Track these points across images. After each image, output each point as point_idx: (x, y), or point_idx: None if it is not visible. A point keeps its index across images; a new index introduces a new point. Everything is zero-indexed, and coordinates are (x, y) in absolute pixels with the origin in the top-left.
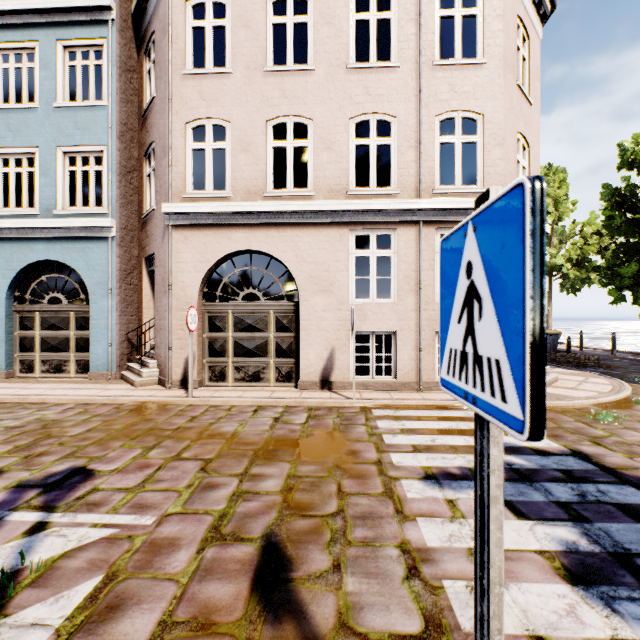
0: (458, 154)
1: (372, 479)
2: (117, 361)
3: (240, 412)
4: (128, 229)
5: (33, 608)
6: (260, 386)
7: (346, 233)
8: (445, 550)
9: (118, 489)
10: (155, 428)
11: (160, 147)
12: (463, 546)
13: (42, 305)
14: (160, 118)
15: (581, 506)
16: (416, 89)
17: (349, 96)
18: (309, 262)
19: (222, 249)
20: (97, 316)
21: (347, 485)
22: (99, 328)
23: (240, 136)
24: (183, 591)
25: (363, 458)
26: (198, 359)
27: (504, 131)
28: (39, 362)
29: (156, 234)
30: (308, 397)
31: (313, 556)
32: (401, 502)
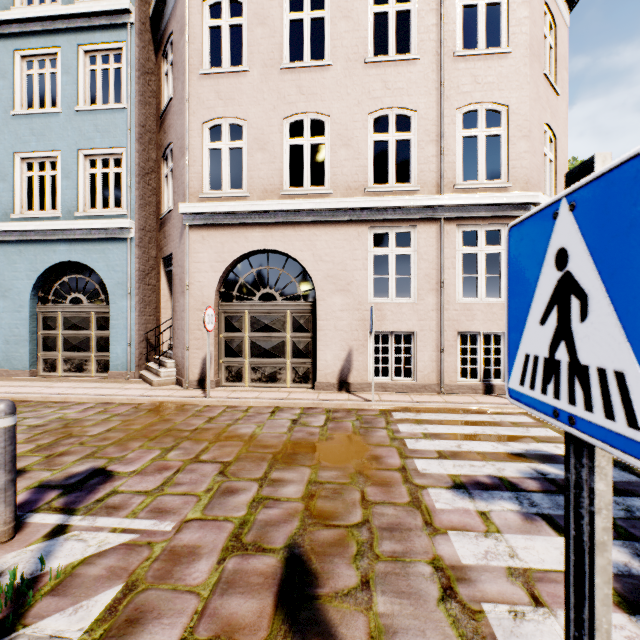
0: (481, 148)
1: (397, 487)
2: (136, 361)
3: (257, 413)
4: (146, 230)
5: (52, 618)
6: (277, 387)
7: (364, 231)
8: (482, 569)
9: (137, 492)
10: (173, 429)
11: (177, 148)
12: (501, 565)
13: (64, 305)
14: (177, 119)
15: (628, 523)
16: (437, 81)
17: (367, 91)
18: (326, 261)
19: (239, 249)
20: (116, 316)
21: (371, 493)
22: (118, 328)
23: (257, 135)
24: (204, 605)
25: (386, 464)
26: (215, 359)
27: (530, 122)
28: (61, 361)
29: (174, 234)
30: (326, 399)
31: (339, 571)
32: (430, 513)
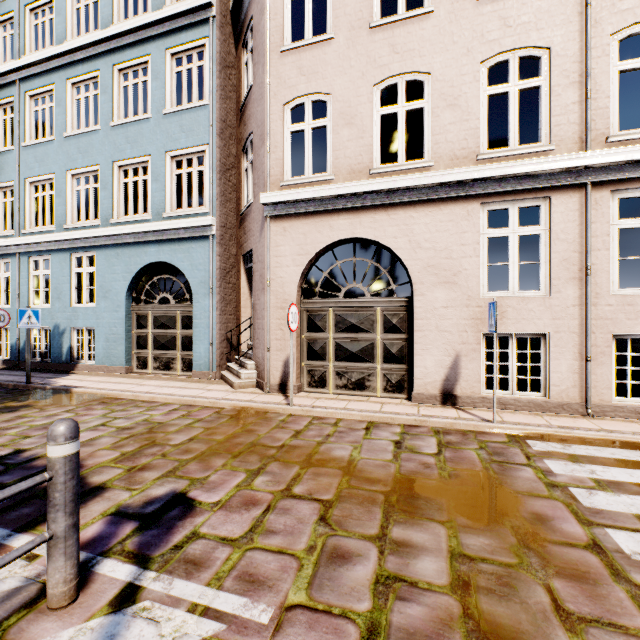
0: None
1: (607, 587)
2: (217, 361)
3: (349, 429)
4: (227, 227)
5: None
6: (365, 395)
7: (475, 208)
8: None
9: (221, 539)
10: (257, 443)
11: (258, 136)
12: None
13: (154, 305)
14: (258, 105)
15: None
16: (580, 4)
17: (479, 34)
18: (426, 248)
19: (322, 239)
20: (199, 315)
21: (565, 594)
22: (201, 327)
23: (342, 108)
24: None
25: (562, 533)
26: (297, 362)
27: None
28: (151, 359)
29: (254, 229)
30: (429, 415)
31: None
32: None
